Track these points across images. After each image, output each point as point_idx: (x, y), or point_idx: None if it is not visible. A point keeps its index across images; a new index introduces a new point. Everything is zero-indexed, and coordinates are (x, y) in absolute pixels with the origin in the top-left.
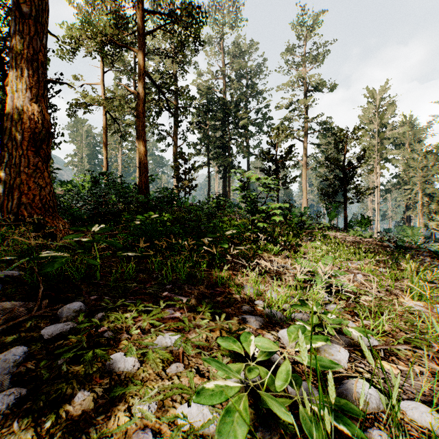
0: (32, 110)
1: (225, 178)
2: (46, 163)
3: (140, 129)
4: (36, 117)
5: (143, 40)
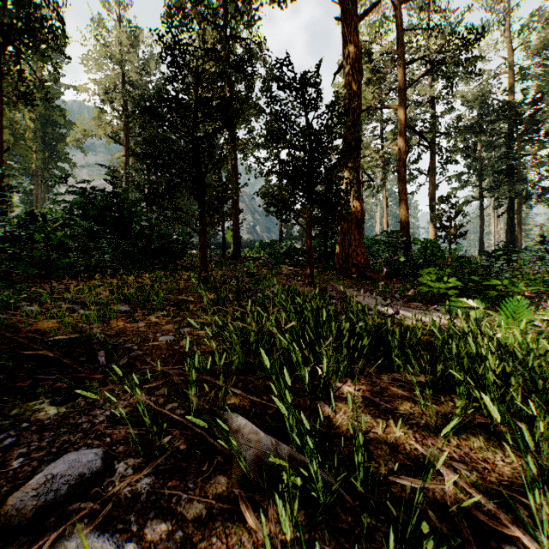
0: (356, 206)
1: (511, 214)
2: (362, 237)
3: (401, 185)
4: (358, 209)
5: (405, 95)
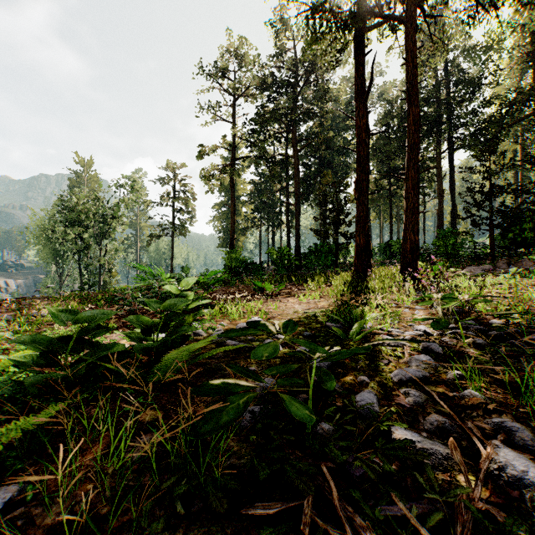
0: None
1: None
2: None
3: None
4: None
5: None
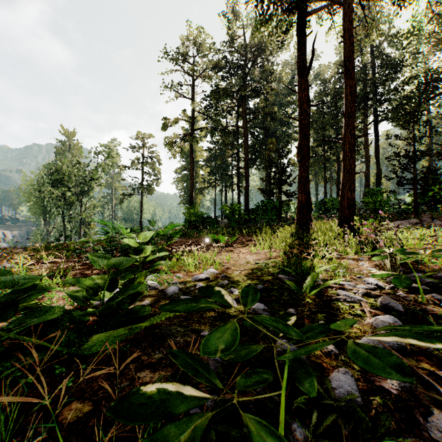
0: None
1: None
2: None
3: None
4: None
5: None
